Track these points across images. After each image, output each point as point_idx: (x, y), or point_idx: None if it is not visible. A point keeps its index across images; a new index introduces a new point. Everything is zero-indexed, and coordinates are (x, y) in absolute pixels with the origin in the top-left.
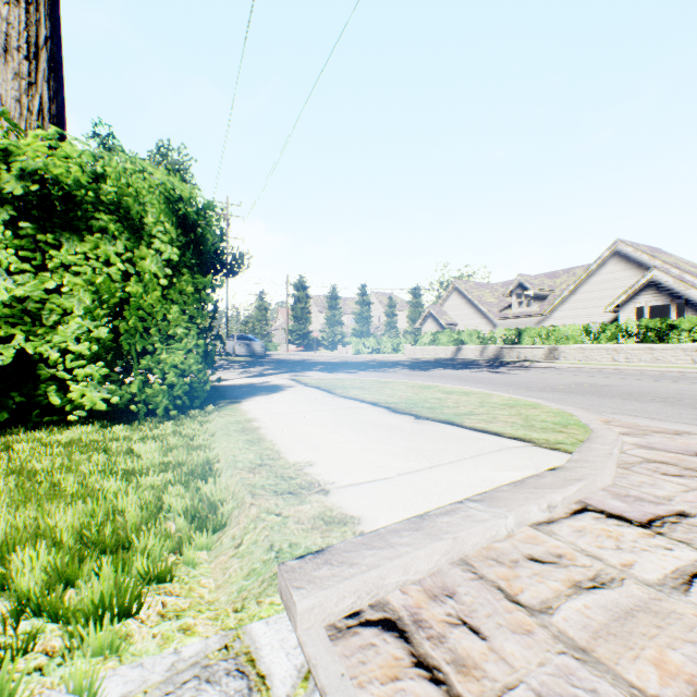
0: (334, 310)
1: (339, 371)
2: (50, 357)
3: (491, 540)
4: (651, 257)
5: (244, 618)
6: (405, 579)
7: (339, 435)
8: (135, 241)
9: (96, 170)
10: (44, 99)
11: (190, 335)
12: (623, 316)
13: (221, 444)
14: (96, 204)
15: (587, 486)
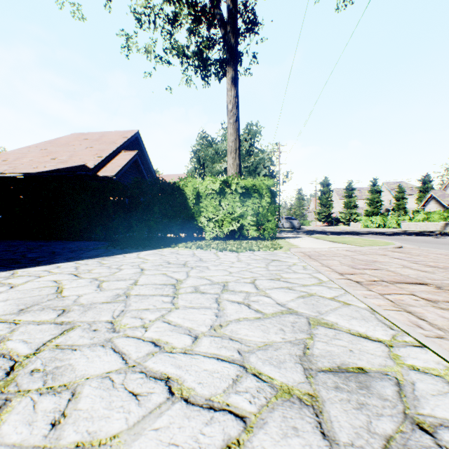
0: (350, 198)
1: (333, 235)
2: (244, 225)
3: (321, 251)
4: None
5: (285, 251)
6: (305, 251)
7: (308, 243)
8: (261, 198)
9: (253, 184)
10: (237, 162)
11: (272, 220)
12: None
13: (281, 243)
14: (253, 191)
15: (350, 249)
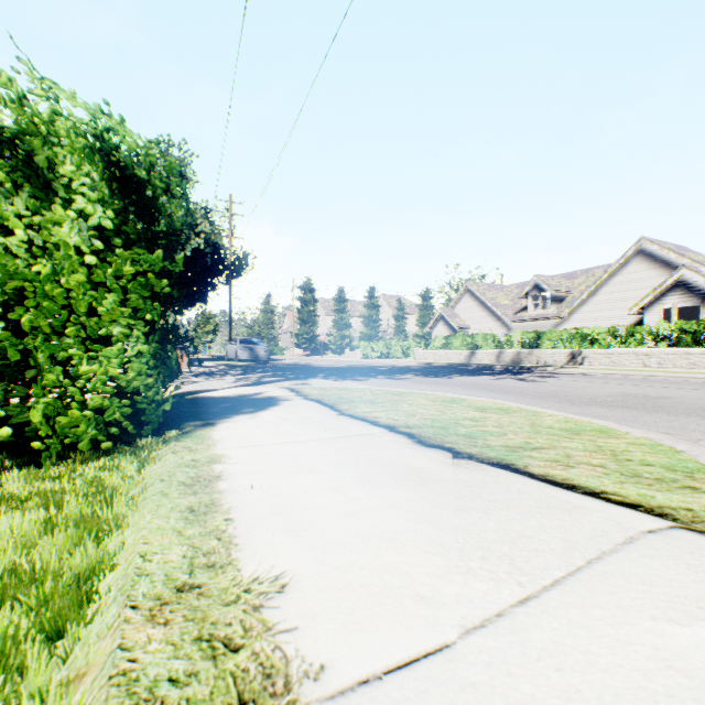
0: (342, 314)
1: (346, 379)
2: None
3: None
4: (679, 255)
5: None
6: None
7: (341, 494)
8: (44, 198)
9: None
10: None
11: (131, 337)
12: (648, 318)
13: (141, 519)
14: None
15: None
